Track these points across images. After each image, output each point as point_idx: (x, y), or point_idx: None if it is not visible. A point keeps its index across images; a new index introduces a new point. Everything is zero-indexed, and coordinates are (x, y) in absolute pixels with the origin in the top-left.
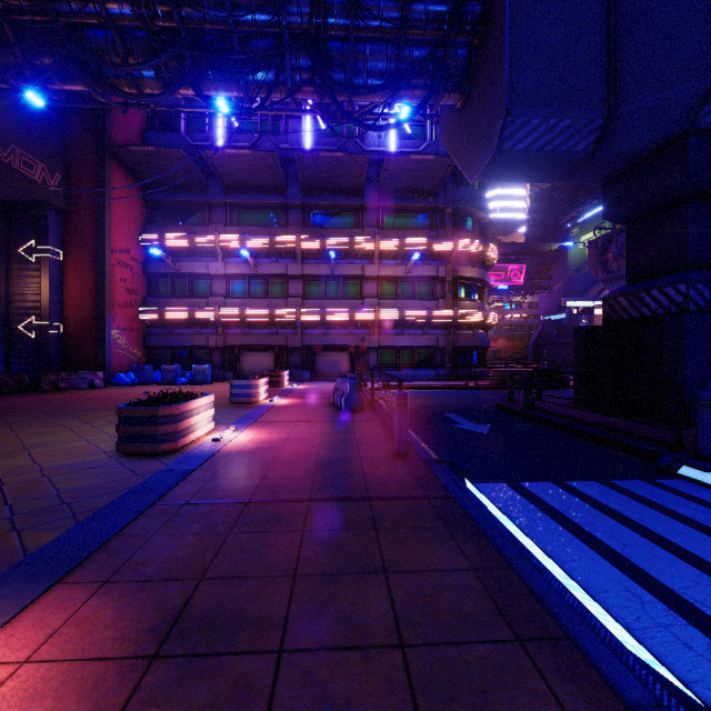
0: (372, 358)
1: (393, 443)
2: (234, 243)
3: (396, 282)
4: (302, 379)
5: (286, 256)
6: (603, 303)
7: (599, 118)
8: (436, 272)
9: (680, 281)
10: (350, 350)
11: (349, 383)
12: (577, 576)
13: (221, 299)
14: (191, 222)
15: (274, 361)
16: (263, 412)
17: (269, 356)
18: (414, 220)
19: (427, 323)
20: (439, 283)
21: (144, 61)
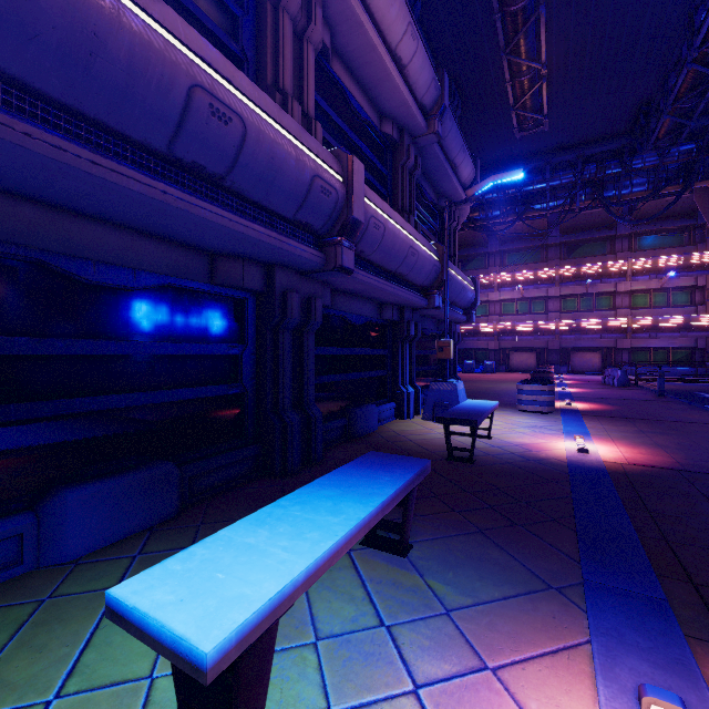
0: (624, 357)
1: (655, 395)
2: (507, 278)
3: (648, 294)
4: (559, 372)
5: (545, 282)
6: None
7: None
8: (693, 282)
9: None
10: (602, 351)
11: (620, 371)
12: None
13: (497, 317)
14: (474, 267)
15: (536, 359)
16: (566, 384)
17: (531, 355)
18: (669, 239)
19: (683, 327)
20: (698, 291)
21: (499, 216)
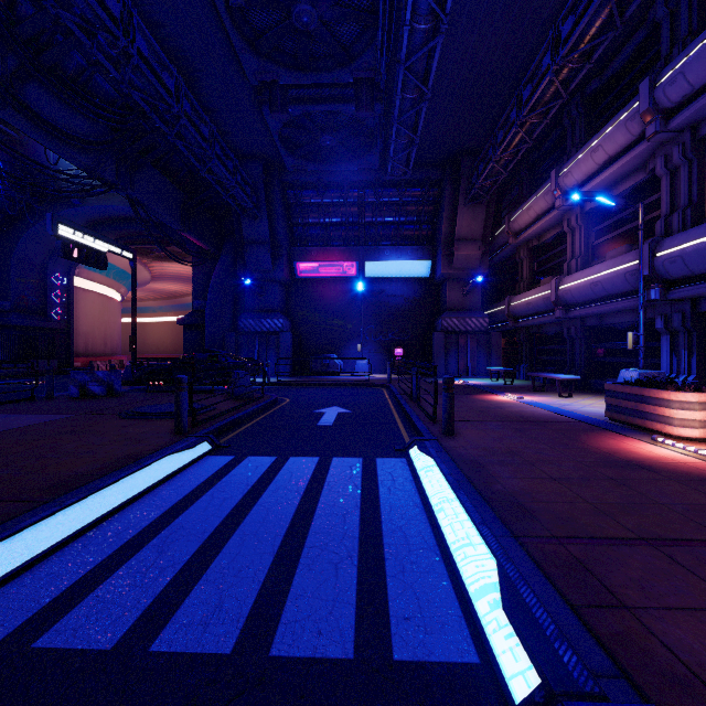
0: None
1: None
2: None
3: None
4: None
5: None
6: None
7: None
8: None
9: None
10: None
11: None
12: (416, 498)
13: None
14: None
15: None
16: None
17: None
18: None
19: None
20: None
21: None
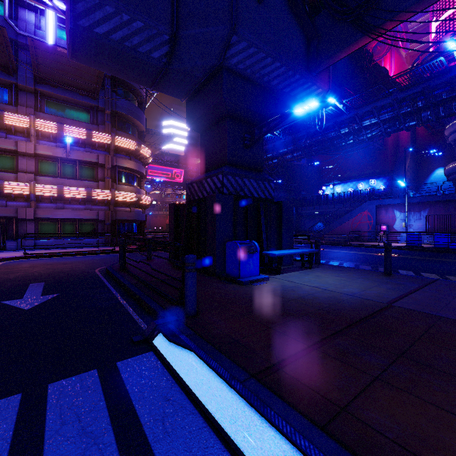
0: (29, 228)
1: None
2: None
3: (57, 162)
4: None
5: None
6: (187, 188)
7: (166, 33)
8: (96, 159)
9: (219, 172)
10: (1, 221)
11: None
12: None
13: None
14: None
15: None
16: None
17: None
18: (77, 113)
19: (88, 200)
20: (100, 169)
21: None
